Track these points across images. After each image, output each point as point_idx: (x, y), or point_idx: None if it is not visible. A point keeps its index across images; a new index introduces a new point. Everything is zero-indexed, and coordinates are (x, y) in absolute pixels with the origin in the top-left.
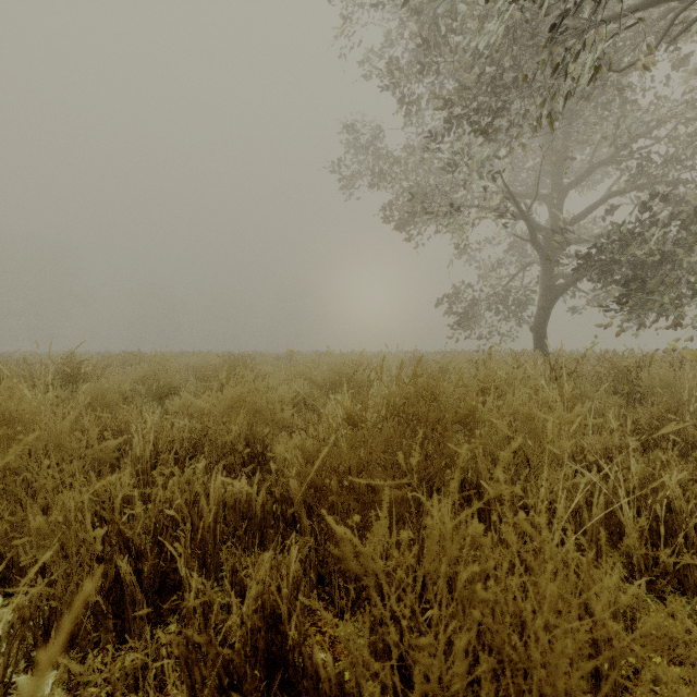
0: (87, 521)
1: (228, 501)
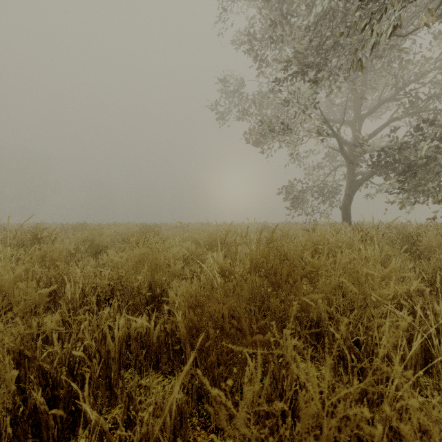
0: (6, 362)
1: (132, 334)
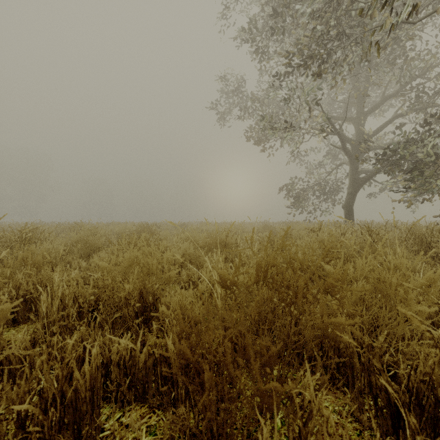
0: None
1: (113, 358)
